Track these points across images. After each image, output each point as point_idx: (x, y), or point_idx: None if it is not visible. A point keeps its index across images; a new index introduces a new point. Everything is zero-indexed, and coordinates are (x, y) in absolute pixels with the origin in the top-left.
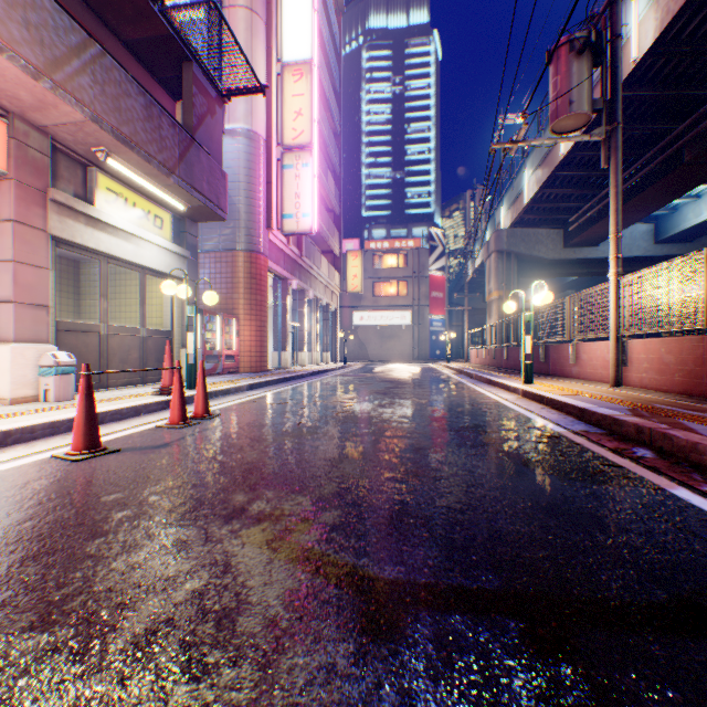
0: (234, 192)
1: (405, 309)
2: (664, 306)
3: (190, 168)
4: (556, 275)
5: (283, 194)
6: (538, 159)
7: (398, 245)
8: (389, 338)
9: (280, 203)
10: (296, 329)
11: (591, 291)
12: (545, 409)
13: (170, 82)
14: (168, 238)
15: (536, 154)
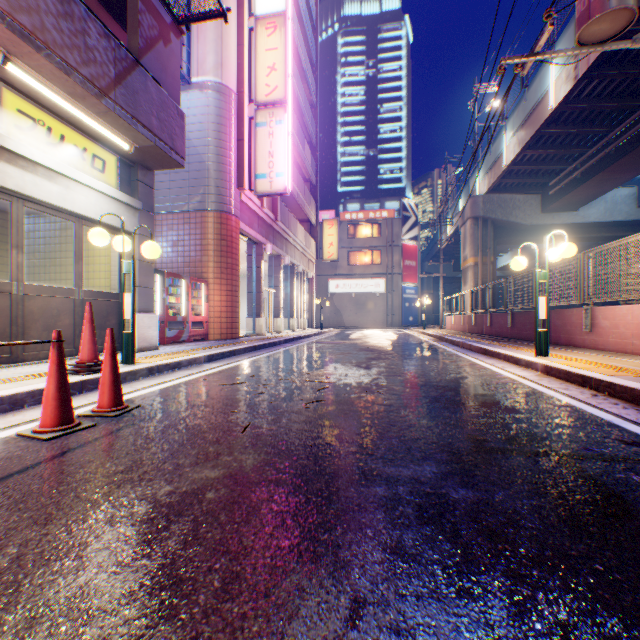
0: (203, 149)
1: (379, 277)
2: (631, 274)
3: (132, 95)
4: (532, 241)
5: (256, 154)
6: (521, 118)
7: (372, 216)
8: (363, 305)
9: (253, 164)
10: (271, 295)
11: (621, 242)
12: (601, 397)
13: (116, 4)
14: (112, 183)
15: (518, 113)
